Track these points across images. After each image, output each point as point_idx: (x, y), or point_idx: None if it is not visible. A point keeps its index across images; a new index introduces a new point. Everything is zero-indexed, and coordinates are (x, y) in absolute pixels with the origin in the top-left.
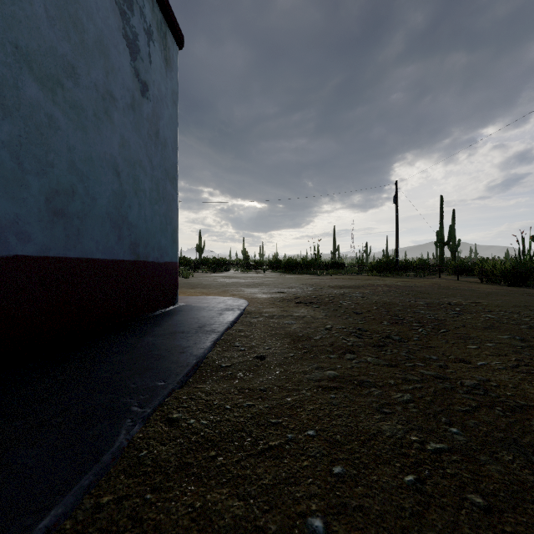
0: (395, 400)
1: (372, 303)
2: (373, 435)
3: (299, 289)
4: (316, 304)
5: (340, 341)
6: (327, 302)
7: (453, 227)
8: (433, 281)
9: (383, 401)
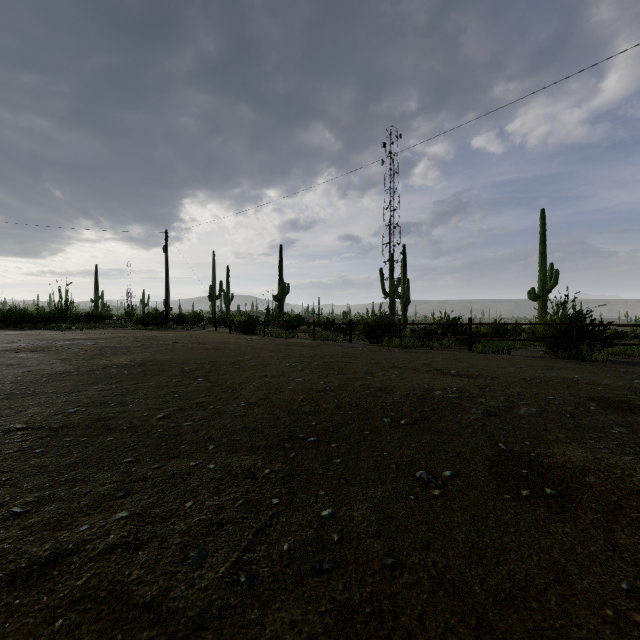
0: (58, 369)
1: (95, 347)
2: (39, 373)
3: (23, 343)
4: (39, 351)
5: (45, 362)
6: (52, 349)
7: (228, 282)
8: (194, 333)
9: (52, 370)
